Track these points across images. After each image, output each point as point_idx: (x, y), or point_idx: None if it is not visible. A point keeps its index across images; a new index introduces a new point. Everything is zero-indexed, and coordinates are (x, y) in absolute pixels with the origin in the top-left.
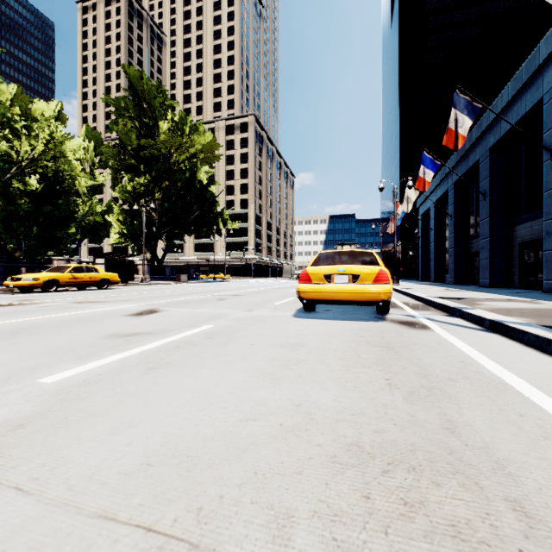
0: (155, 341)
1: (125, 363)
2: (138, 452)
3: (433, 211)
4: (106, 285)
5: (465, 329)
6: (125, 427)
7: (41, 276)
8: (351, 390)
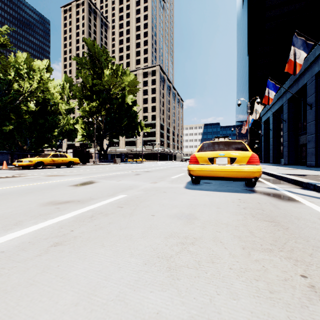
0: (77, 210)
1: (36, 236)
2: None
3: (272, 119)
4: (72, 165)
5: None
6: None
7: (34, 159)
8: (269, 299)
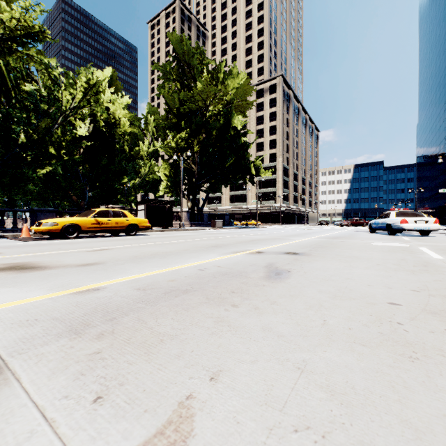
0: None
1: None
2: None
3: None
4: (134, 231)
5: None
6: None
7: (60, 221)
8: None
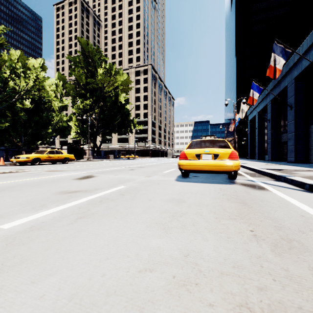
0: (87, 197)
1: (63, 213)
2: (46, 307)
3: (257, 118)
4: (67, 161)
5: (291, 190)
6: (44, 275)
7: (31, 156)
8: (226, 240)
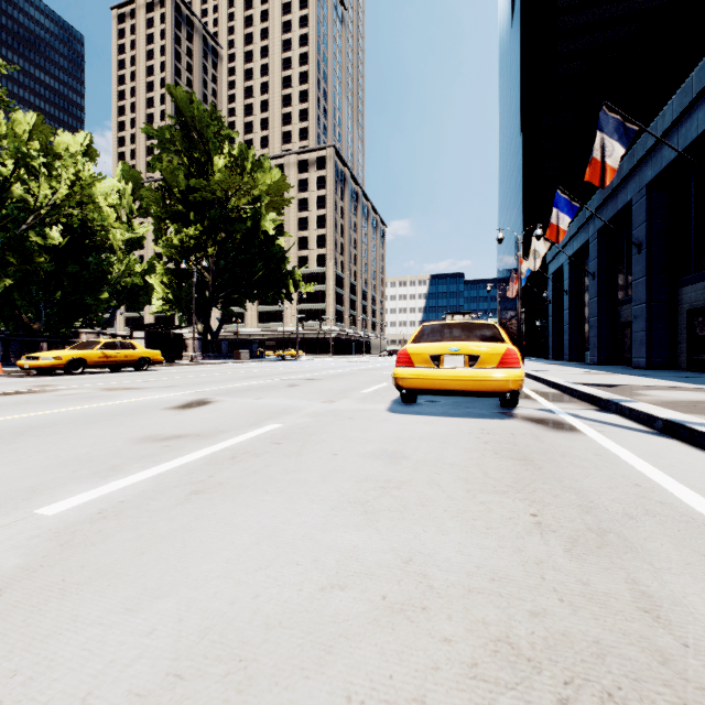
0: (203, 449)
1: (159, 483)
2: (163, 649)
3: (568, 269)
4: (146, 366)
5: (628, 431)
6: (148, 598)
7: (64, 354)
8: (483, 533)
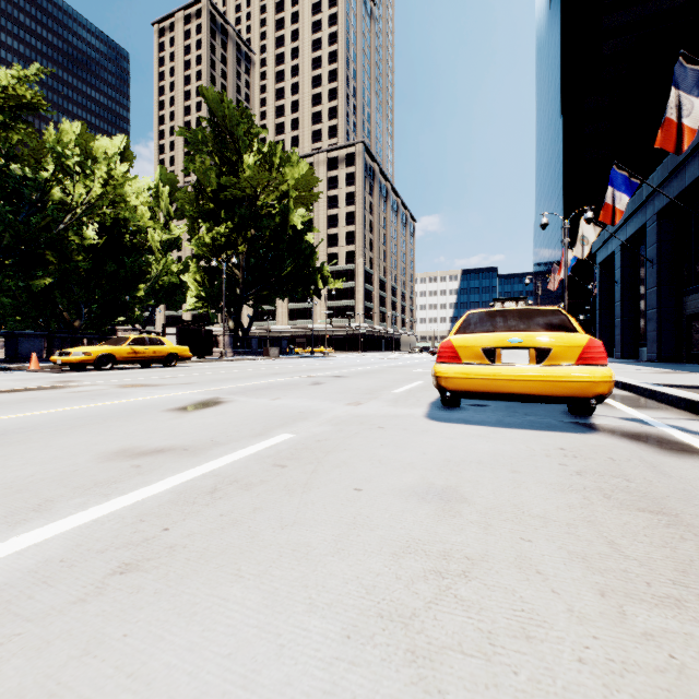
0: (179, 473)
1: (81, 542)
2: None
3: (619, 257)
4: (174, 362)
5: None
6: None
7: (94, 350)
8: None
